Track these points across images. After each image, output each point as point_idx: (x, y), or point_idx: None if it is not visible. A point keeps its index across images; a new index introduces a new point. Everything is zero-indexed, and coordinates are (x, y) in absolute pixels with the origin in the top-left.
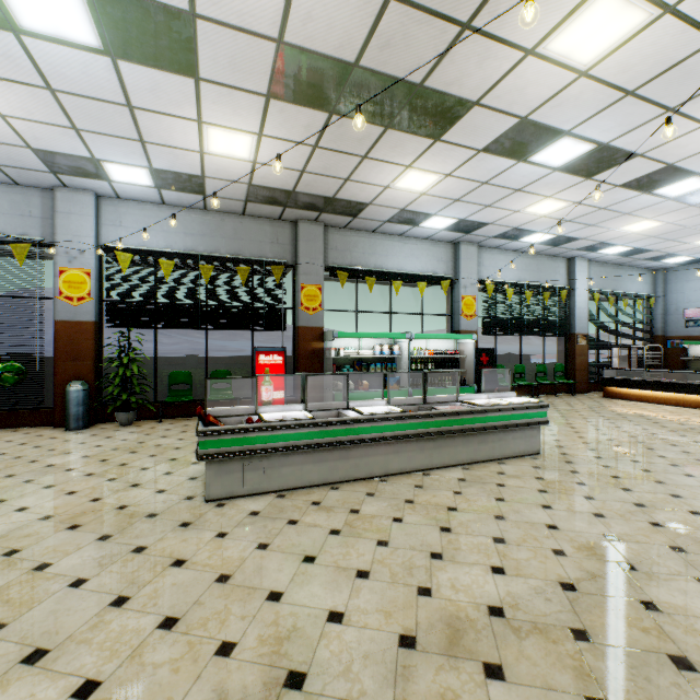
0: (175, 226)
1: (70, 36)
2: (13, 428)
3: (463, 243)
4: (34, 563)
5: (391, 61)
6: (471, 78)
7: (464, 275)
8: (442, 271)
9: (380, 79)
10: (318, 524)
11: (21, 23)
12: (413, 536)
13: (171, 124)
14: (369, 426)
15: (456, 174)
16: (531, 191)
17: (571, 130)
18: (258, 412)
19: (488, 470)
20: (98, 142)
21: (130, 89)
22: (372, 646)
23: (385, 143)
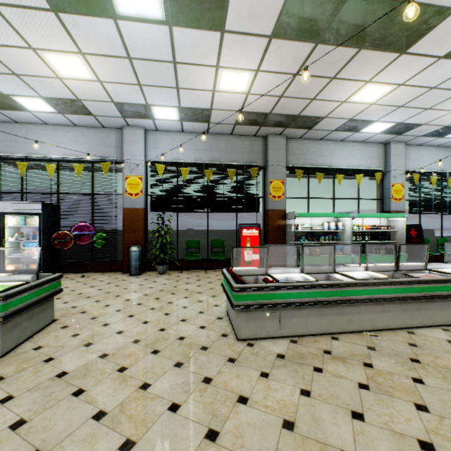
0: (189, 146)
1: (146, 14)
2: (101, 272)
3: (392, 143)
4: (139, 382)
5: None
6: None
7: (393, 167)
8: (374, 166)
9: (369, 2)
10: (342, 375)
11: (118, 10)
12: (449, 404)
13: (198, 72)
14: (361, 289)
15: (409, 83)
16: None
17: None
18: (267, 273)
19: None
20: (151, 92)
21: (177, 48)
22: None
23: (354, 63)
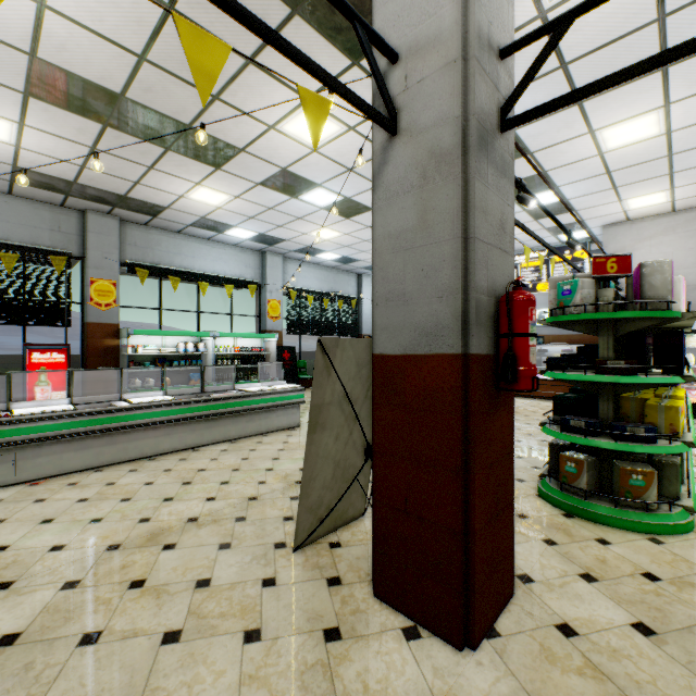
0: None
1: None
2: None
3: (269, 253)
4: None
5: (157, 102)
6: (233, 132)
7: (270, 281)
8: (250, 276)
9: (150, 112)
10: (68, 497)
11: None
12: (157, 491)
13: None
14: (138, 413)
15: (244, 197)
16: (310, 221)
17: (322, 184)
18: (11, 409)
19: (251, 442)
20: None
21: None
22: (83, 556)
23: (170, 161)
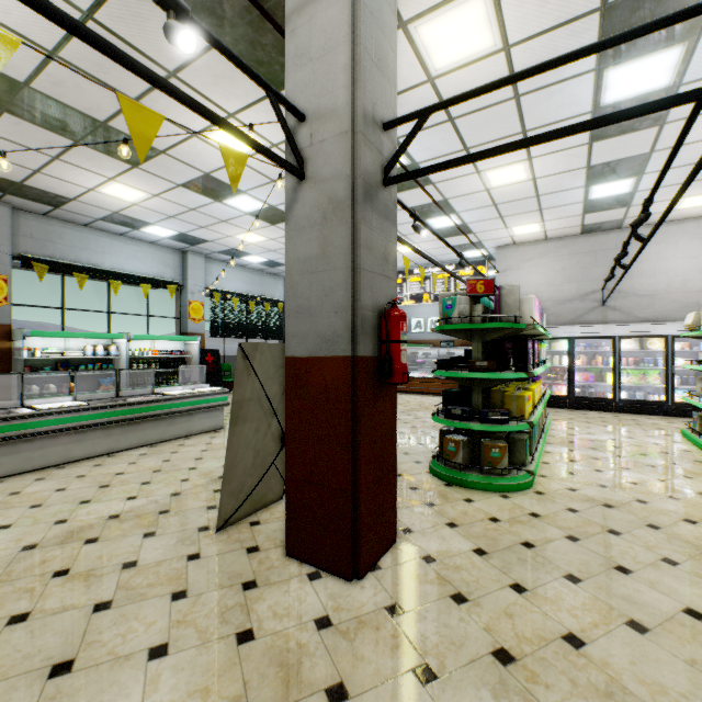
0: None
1: None
2: None
3: (191, 253)
4: None
5: (67, 96)
6: None
7: (192, 282)
8: (170, 276)
9: (58, 104)
10: None
11: None
12: (71, 496)
13: None
14: (44, 419)
15: (164, 197)
16: (235, 224)
17: (247, 191)
18: None
19: (172, 445)
20: None
21: None
22: None
23: (79, 154)
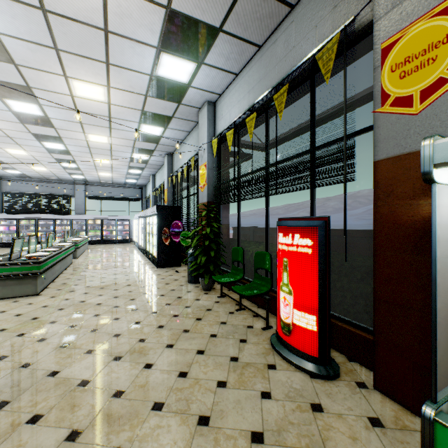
0: (243, 91)
1: None
2: None
3: None
4: None
5: None
6: None
7: None
8: None
9: None
10: None
11: None
12: None
13: None
14: None
15: None
16: None
17: None
18: None
19: None
20: (123, 61)
21: None
22: None
23: None
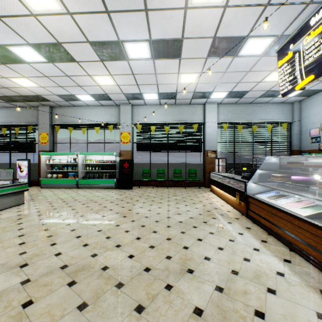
0: None
1: None
2: None
3: (122, 105)
4: None
5: None
6: None
7: (122, 121)
8: (113, 121)
9: None
10: None
11: None
12: None
13: None
14: None
15: (27, 76)
16: (75, 75)
17: (0, 43)
18: None
19: None
20: None
21: None
22: None
23: None
